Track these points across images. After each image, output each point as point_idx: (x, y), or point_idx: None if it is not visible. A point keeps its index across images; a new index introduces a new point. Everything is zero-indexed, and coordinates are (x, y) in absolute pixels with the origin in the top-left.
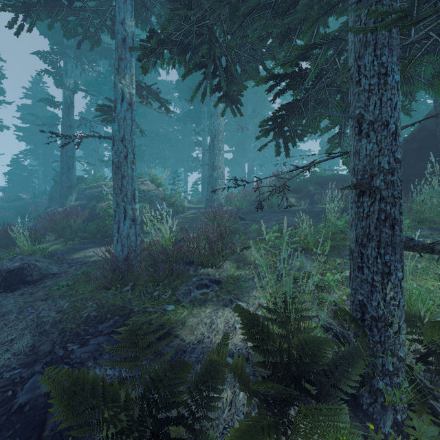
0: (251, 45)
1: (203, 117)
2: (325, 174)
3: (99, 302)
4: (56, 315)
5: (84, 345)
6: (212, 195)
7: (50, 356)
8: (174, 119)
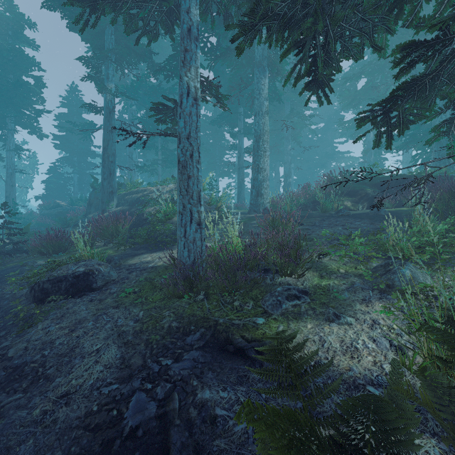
0: (362, 15)
1: (239, 118)
2: (382, 175)
3: (176, 312)
4: (135, 324)
5: (178, 360)
6: (257, 199)
7: (145, 371)
8: (206, 123)
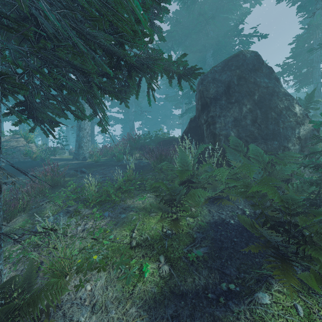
0: None
1: None
2: (166, 136)
3: None
4: None
5: None
6: (79, 150)
7: None
8: None
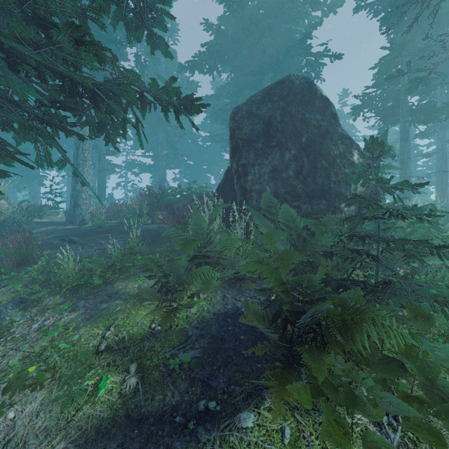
0: None
1: None
2: (205, 191)
3: None
4: None
5: None
6: (75, 210)
7: None
8: None
